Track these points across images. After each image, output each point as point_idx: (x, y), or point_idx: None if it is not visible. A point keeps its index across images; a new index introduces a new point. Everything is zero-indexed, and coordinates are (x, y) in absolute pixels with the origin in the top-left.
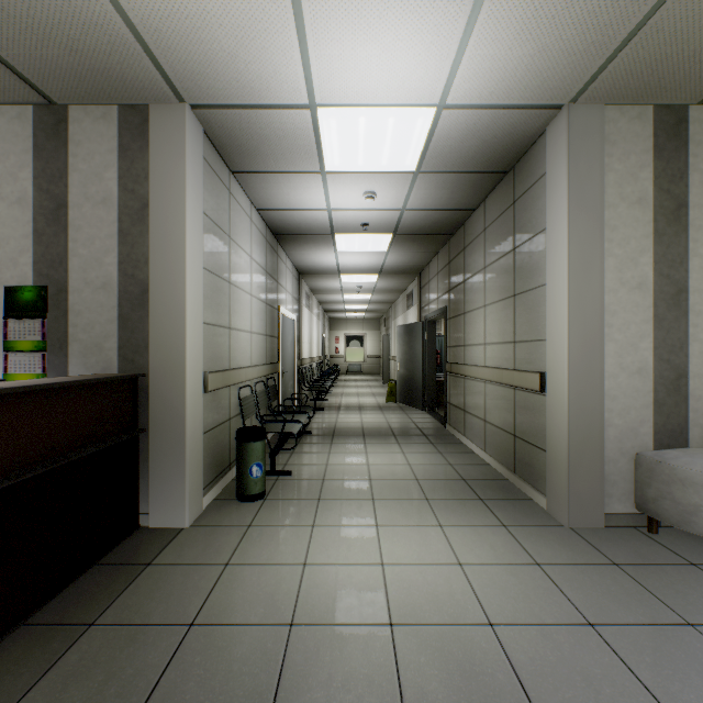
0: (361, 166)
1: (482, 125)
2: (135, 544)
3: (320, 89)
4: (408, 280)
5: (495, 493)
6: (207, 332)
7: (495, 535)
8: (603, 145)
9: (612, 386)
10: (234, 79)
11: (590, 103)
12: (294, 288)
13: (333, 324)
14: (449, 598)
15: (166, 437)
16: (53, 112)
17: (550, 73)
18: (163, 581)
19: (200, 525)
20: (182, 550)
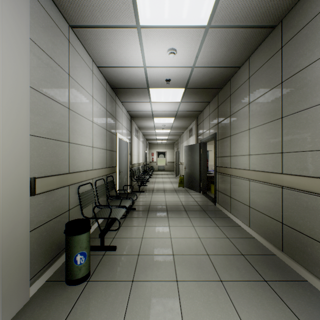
0: (167, 19)
1: None
2: None
3: None
4: (190, 121)
5: (274, 273)
6: (37, 143)
7: None
8: None
9: None
10: None
11: None
12: (128, 124)
13: (151, 146)
14: None
15: None
16: None
17: None
18: None
19: None
20: None
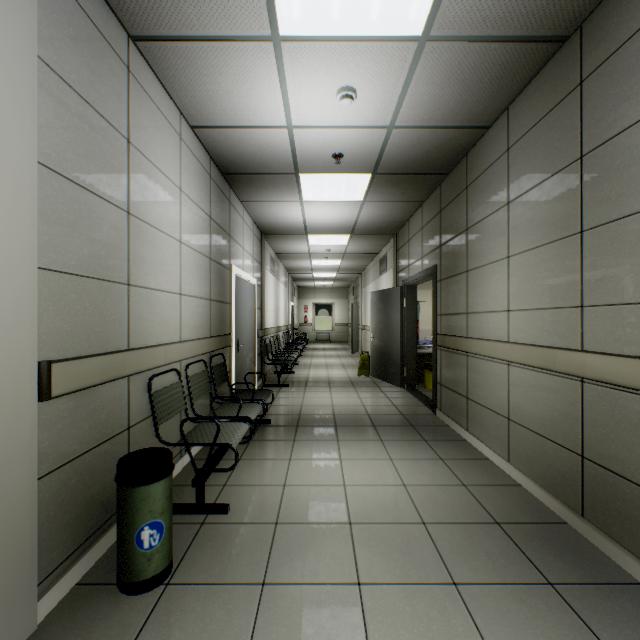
0: (337, 22)
1: None
2: None
3: None
4: (381, 242)
5: (567, 565)
6: (57, 286)
7: None
8: None
9: None
10: None
11: None
12: (255, 248)
13: (302, 293)
14: None
15: None
16: None
17: None
18: None
19: None
20: None
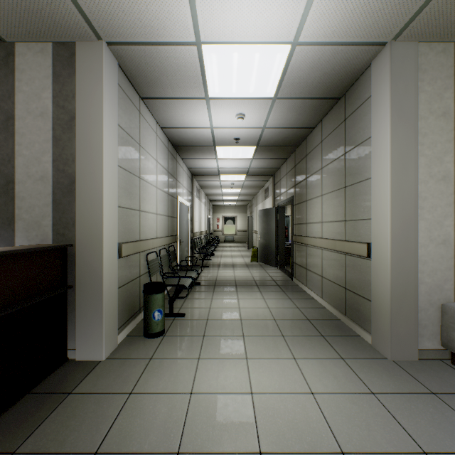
0: (235, 93)
1: (325, 60)
2: (62, 374)
3: (203, 28)
4: (265, 179)
5: (332, 331)
6: (121, 213)
7: (337, 367)
8: (417, 72)
9: (423, 253)
10: (138, 19)
11: (407, 41)
12: (189, 184)
13: (215, 209)
14: (306, 426)
15: (88, 292)
16: (3, 48)
17: (380, 13)
18: (78, 409)
19: (114, 358)
20: (98, 380)
